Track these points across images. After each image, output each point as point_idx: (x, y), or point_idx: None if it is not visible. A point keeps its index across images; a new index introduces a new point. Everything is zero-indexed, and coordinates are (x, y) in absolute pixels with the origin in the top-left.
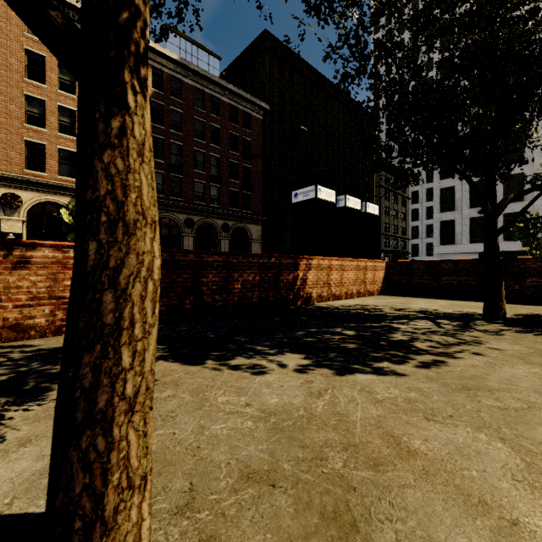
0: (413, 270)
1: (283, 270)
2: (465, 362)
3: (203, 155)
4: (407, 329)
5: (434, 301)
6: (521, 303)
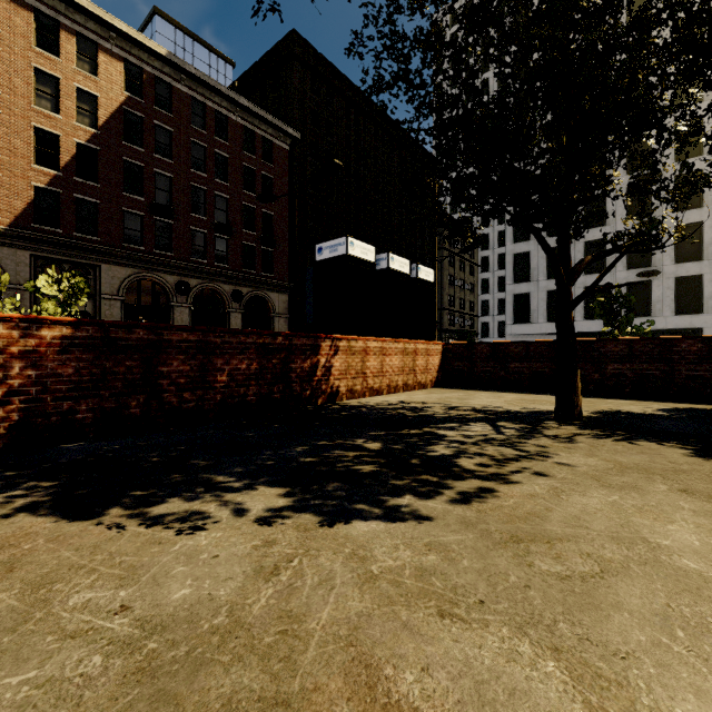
0: (476, 355)
1: (295, 354)
2: (522, 490)
3: (204, 193)
4: (456, 436)
5: (499, 394)
6: (601, 396)
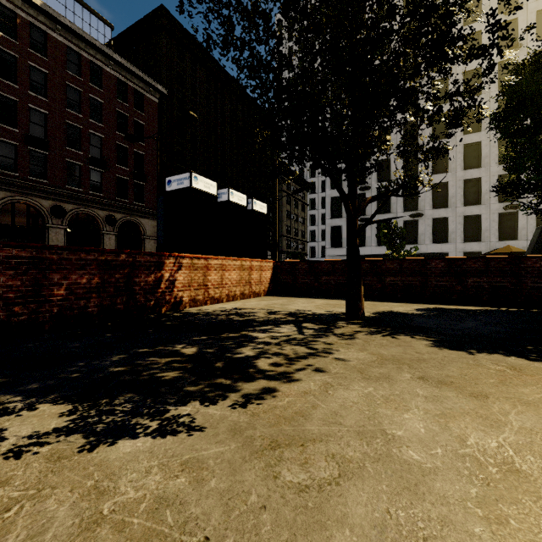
0: (298, 270)
1: (139, 270)
2: (299, 388)
3: (79, 131)
4: (265, 338)
5: (313, 300)
6: (382, 300)
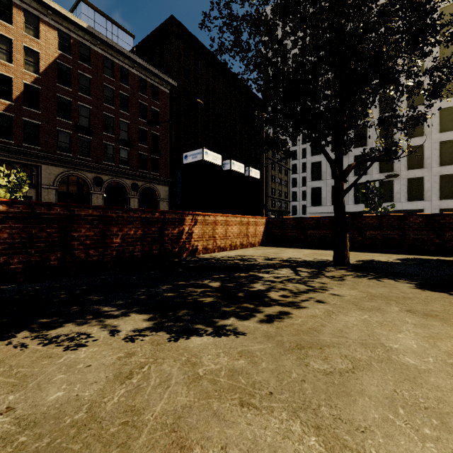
0: (286, 225)
1: (168, 225)
2: (307, 312)
3: (113, 119)
4: (269, 277)
5: (300, 250)
6: (362, 251)
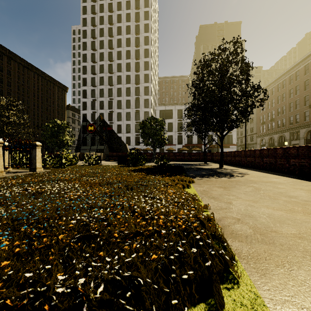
0: None
1: None
2: None
3: None
4: None
5: None
6: None
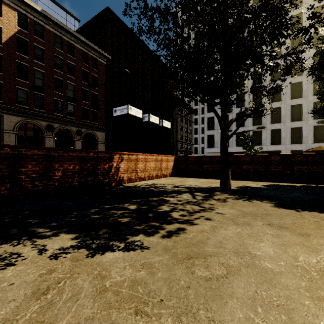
0: (189, 161)
1: (100, 161)
2: (198, 228)
3: (62, 81)
4: (174, 201)
5: (198, 179)
6: (240, 179)
